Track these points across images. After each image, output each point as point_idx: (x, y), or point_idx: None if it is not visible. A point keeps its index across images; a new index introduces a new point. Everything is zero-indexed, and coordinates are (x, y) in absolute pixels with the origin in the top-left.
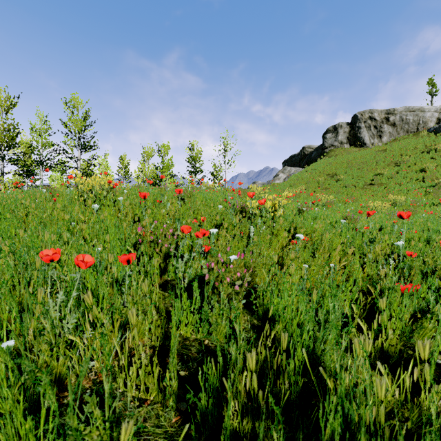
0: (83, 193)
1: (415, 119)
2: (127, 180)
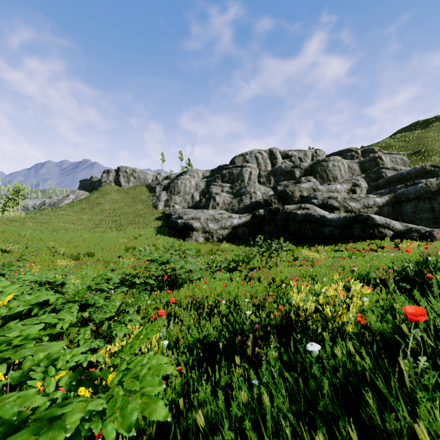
0: None
1: (144, 177)
2: None
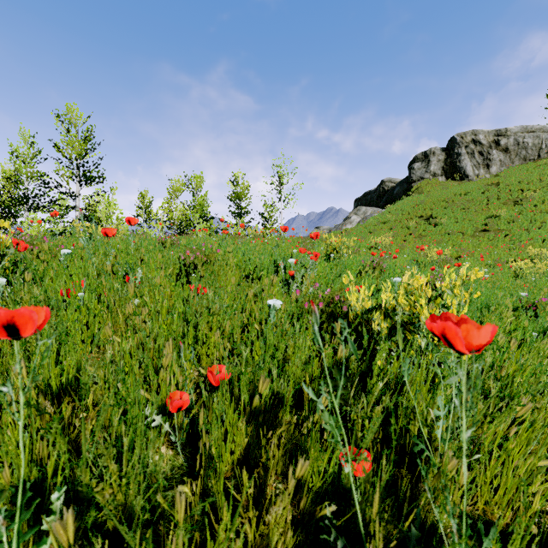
0: None
1: (535, 142)
2: (149, 224)
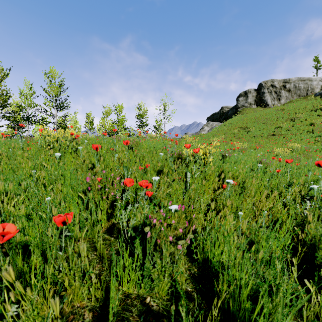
0: (49, 143)
1: (305, 86)
2: (92, 131)
